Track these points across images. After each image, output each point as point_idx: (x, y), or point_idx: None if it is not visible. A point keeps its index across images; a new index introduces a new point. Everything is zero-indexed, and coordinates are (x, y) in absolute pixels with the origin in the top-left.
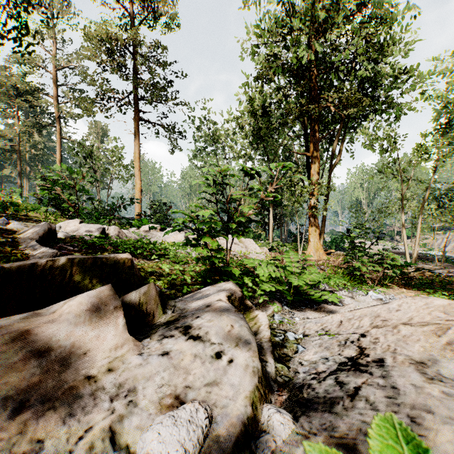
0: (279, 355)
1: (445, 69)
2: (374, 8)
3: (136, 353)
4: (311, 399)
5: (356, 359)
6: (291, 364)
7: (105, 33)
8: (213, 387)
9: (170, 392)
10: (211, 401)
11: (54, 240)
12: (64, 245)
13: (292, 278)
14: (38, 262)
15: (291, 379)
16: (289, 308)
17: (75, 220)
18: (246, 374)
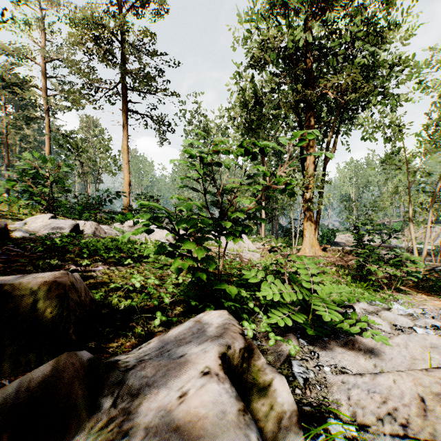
0: None
1: None
2: None
3: None
4: None
5: None
6: None
7: (90, 19)
8: None
9: None
10: None
11: (3, 240)
12: (14, 247)
13: (319, 307)
14: None
15: None
16: (308, 343)
17: (46, 215)
18: None
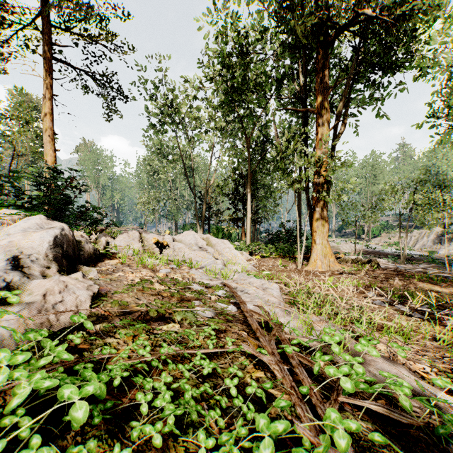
0: None
1: None
2: None
3: None
4: None
5: None
6: None
7: None
8: None
9: None
10: None
11: None
12: None
13: None
14: None
15: None
16: None
17: None
18: None
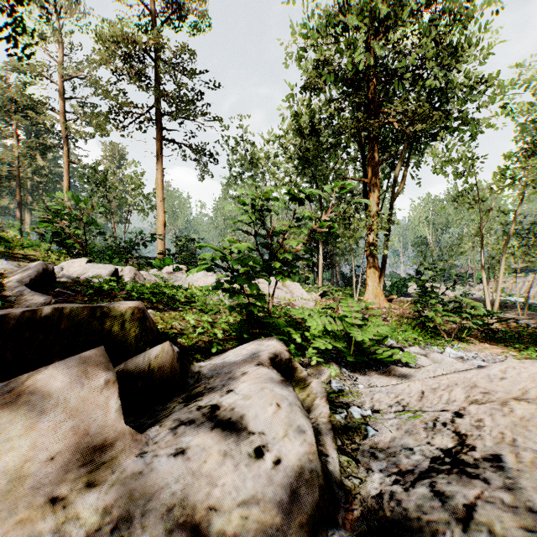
0: (343, 442)
1: (531, 77)
2: (447, 2)
3: (136, 452)
4: (399, 521)
5: (454, 452)
6: (360, 455)
7: (120, 34)
8: (252, 507)
9: (185, 519)
10: (249, 531)
11: (51, 283)
12: (63, 289)
13: (355, 333)
14: (13, 314)
15: (362, 481)
16: (349, 372)
17: (81, 259)
18: (300, 482)
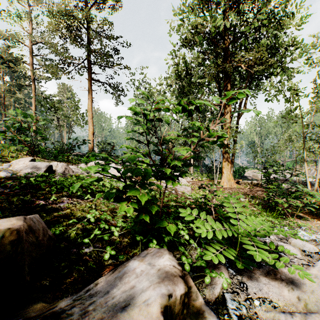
0: None
1: None
2: None
3: None
4: None
5: None
6: None
7: (64, 11)
8: None
9: None
10: None
11: None
12: None
13: (250, 248)
14: None
15: None
16: (236, 273)
17: (27, 158)
18: None
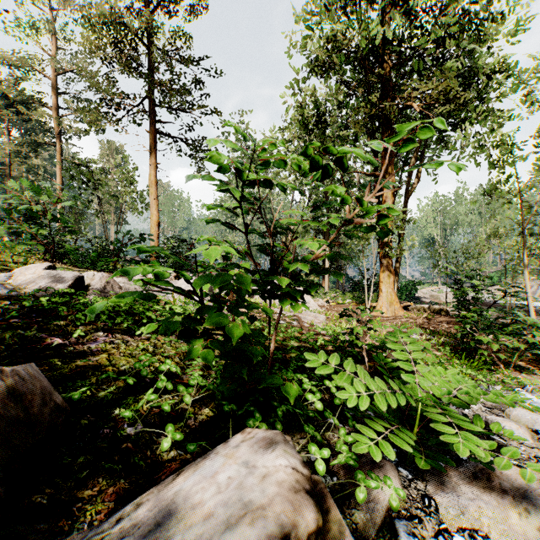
0: None
1: None
2: None
3: None
4: None
5: None
6: None
7: (108, 16)
8: None
9: None
10: None
11: None
12: None
13: (446, 431)
14: None
15: None
16: (414, 476)
17: (42, 264)
18: None
